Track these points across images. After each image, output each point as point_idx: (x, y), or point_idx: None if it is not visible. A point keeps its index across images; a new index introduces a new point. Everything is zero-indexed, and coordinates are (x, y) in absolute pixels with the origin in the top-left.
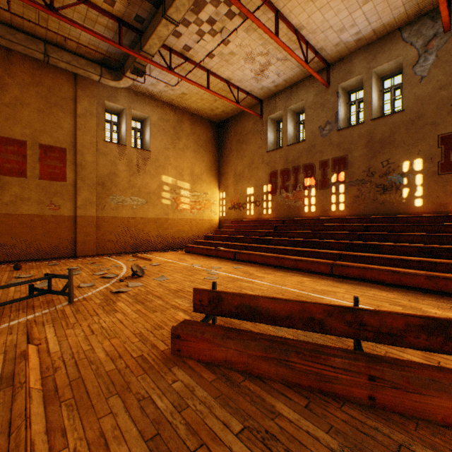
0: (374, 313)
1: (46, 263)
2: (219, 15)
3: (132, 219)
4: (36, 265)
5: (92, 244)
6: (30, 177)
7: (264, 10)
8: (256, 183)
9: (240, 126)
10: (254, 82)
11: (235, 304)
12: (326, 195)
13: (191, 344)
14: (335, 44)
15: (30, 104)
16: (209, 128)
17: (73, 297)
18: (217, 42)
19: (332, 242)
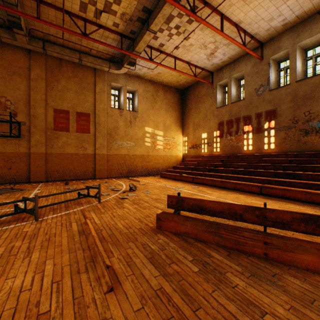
0: (272, 210)
1: (80, 182)
2: (183, 23)
3: (127, 156)
4: (75, 183)
5: (104, 171)
6: (71, 131)
7: (213, 15)
8: (208, 130)
9: (197, 91)
10: (207, 61)
11: (191, 204)
12: (260, 137)
13: (166, 223)
14: (267, 29)
15: (71, 89)
16: (175, 93)
17: (100, 199)
18: (181, 39)
19: (263, 171)
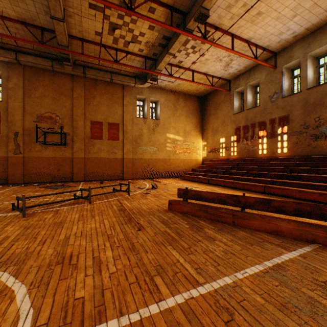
0: (243, 197)
1: (112, 182)
2: (197, 44)
3: (150, 160)
4: (108, 182)
5: (130, 173)
6: (104, 139)
7: (224, 36)
8: (226, 135)
9: (216, 98)
10: (223, 71)
11: (193, 194)
12: (274, 142)
13: (175, 206)
14: (278, 42)
15: (104, 103)
16: (195, 101)
17: (130, 193)
18: (197, 56)
19: (271, 173)
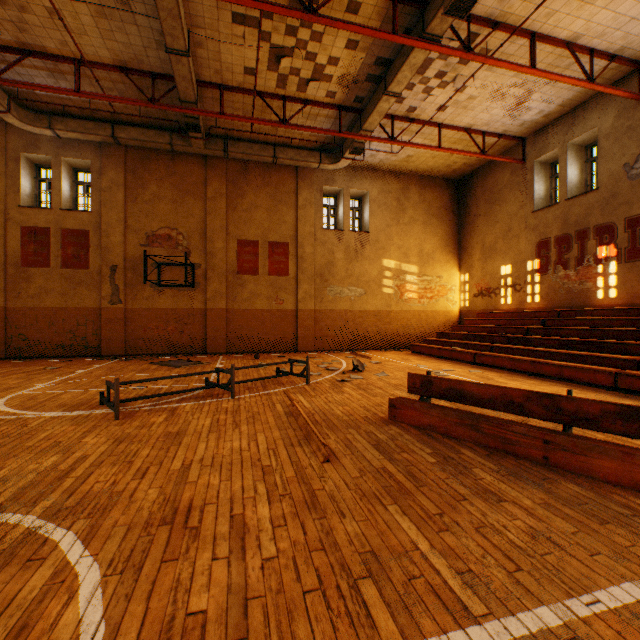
0: (570, 399)
1: (275, 355)
2: (450, 66)
3: (349, 313)
4: (268, 357)
5: (311, 339)
6: (261, 274)
7: (512, 39)
8: (515, 259)
9: (490, 179)
10: (508, 120)
11: (443, 388)
12: (637, 271)
13: (403, 412)
14: None
15: (261, 205)
16: (444, 189)
17: (309, 379)
18: (449, 93)
19: (631, 344)
